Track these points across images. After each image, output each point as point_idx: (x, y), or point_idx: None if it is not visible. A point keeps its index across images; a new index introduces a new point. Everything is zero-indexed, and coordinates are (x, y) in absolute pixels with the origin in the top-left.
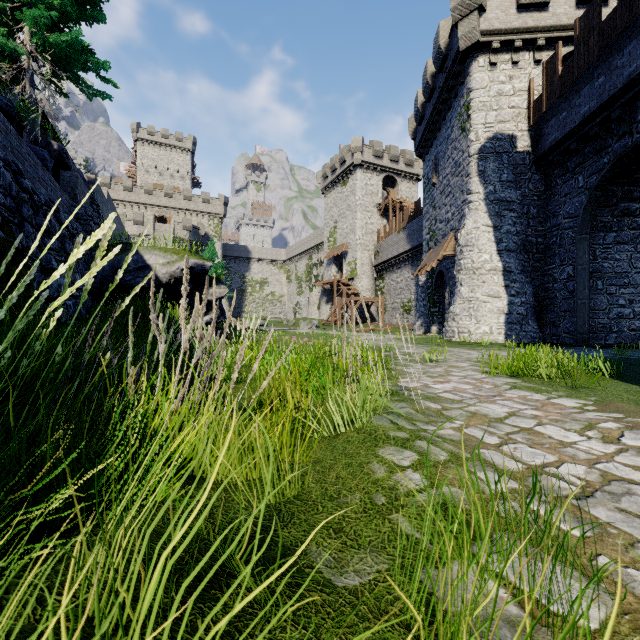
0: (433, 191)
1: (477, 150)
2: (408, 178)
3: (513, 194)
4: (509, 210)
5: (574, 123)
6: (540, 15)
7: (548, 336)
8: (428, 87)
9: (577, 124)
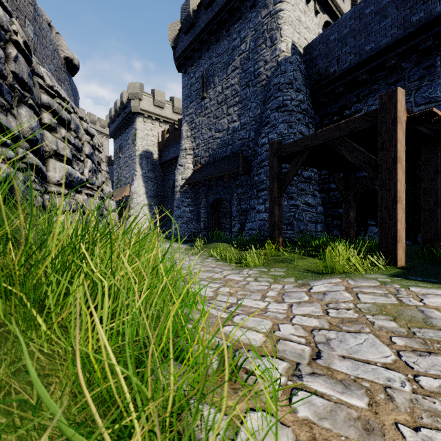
0: (120, 160)
1: (139, 154)
2: (102, 135)
3: (152, 175)
4: (151, 181)
5: (169, 158)
6: (161, 111)
7: (164, 229)
8: (117, 112)
9: (170, 159)
